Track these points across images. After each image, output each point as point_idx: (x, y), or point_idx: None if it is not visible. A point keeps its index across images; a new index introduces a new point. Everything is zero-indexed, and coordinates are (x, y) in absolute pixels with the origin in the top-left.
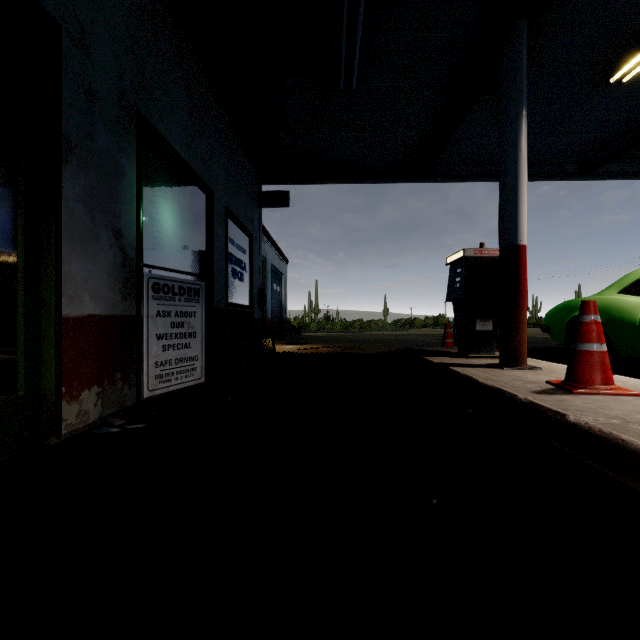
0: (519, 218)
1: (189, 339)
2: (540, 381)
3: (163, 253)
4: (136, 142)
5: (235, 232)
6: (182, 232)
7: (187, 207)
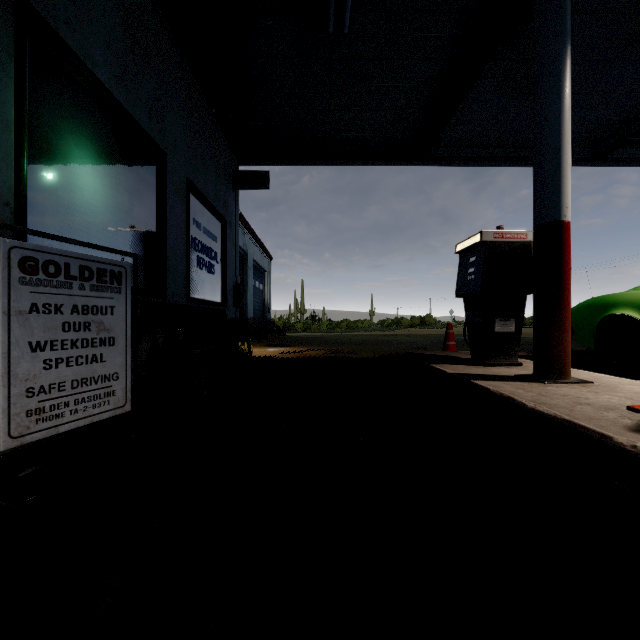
0: (563, 186)
1: (101, 348)
2: (614, 405)
3: (78, 223)
4: (14, 40)
5: (202, 213)
6: (115, 199)
7: (124, 167)
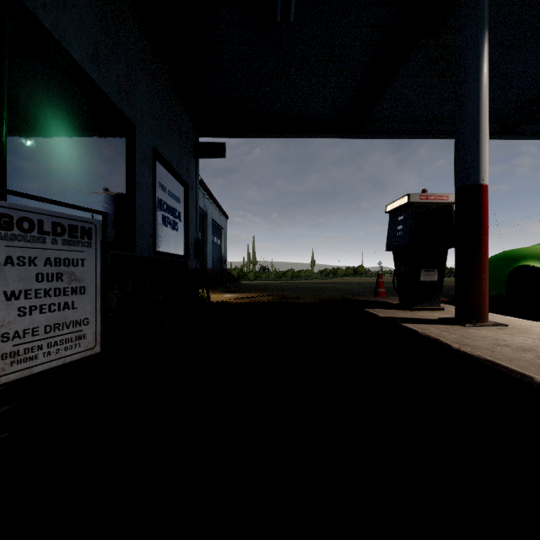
0: (481, 154)
1: (72, 296)
2: (530, 347)
3: (54, 185)
4: None
5: (167, 178)
6: (89, 164)
7: (97, 136)
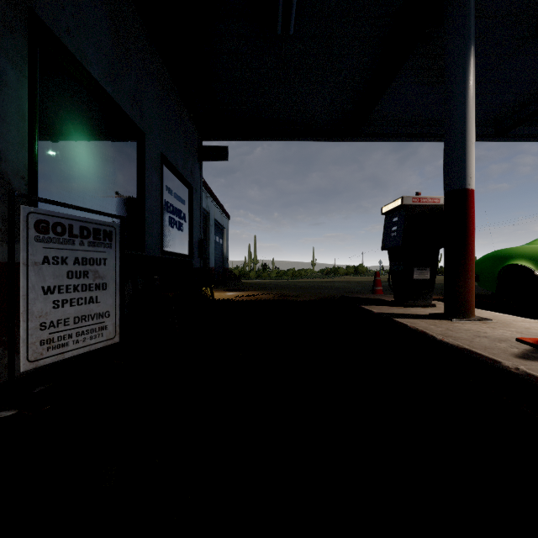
0: (467, 161)
1: (96, 292)
2: (506, 338)
3: (76, 192)
4: (28, 48)
5: (173, 181)
6: (104, 172)
7: (111, 145)
